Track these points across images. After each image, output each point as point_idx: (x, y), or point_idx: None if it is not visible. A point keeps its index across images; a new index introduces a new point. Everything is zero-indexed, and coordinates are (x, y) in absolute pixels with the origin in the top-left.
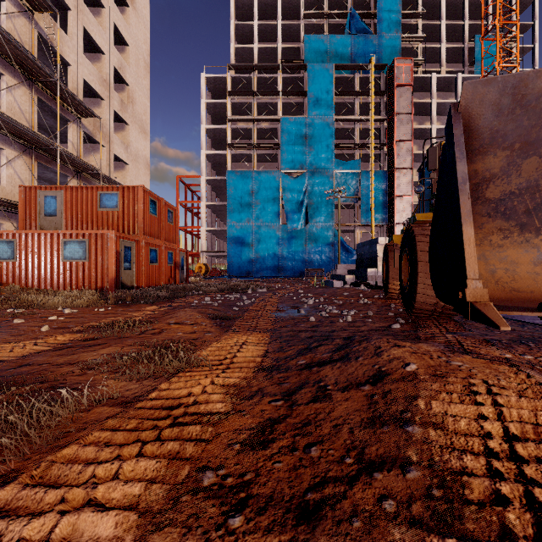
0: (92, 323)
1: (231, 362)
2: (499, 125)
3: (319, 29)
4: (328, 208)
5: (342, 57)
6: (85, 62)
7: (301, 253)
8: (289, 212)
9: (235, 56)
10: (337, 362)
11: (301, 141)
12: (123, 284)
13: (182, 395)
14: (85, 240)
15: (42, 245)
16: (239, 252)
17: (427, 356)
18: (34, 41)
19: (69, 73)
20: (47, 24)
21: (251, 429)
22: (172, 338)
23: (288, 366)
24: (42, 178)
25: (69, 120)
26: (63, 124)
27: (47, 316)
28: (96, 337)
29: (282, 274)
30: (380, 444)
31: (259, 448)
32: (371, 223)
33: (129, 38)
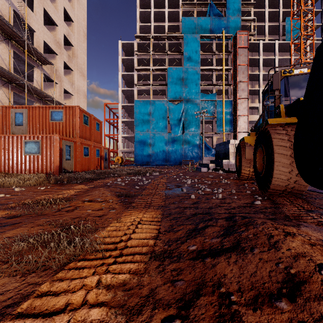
0: (27, 200)
1: (125, 245)
2: None
3: (191, 14)
4: (196, 123)
5: (205, 30)
6: (44, 30)
7: (180, 150)
8: (172, 125)
9: (140, 30)
10: (230, 252)
11: (179, 82)
12: (64, 170)
13: (57, 308)
14: (39, 141)
15: (11, 144)
16: (142, 150)
17: None
18: (10, 14)
19: (34, 36)
20: (19, 5)
21: None
22: (81, 215)
23: (179, 252)
24: (18, 103)
25: (34, 66)
26: (31, 69)
27: None
28: (19, 214)
29: (168, 163)
30: None
31: None
32: (222, 132)
33: (74, 17)
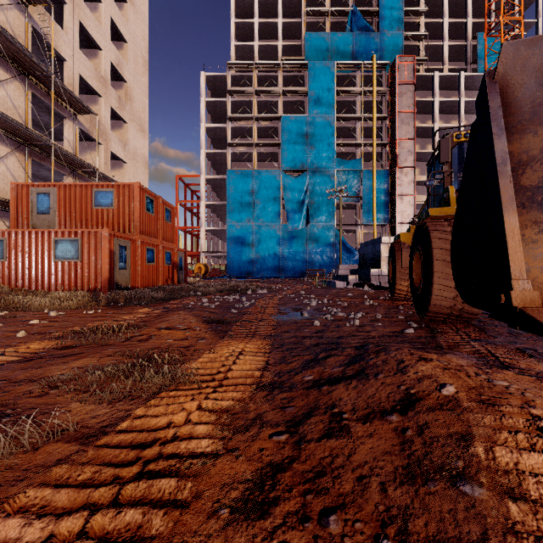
0: (75, 328)
1: (225, 377)
2: (542, 97)
3: (320, 26)
4: (329, 208)
5: (343, 55)
6: (81, 57)
7: (302, 253)
8: (289, 212)
9: (236, 54)
10: (352, 379)
11: (301, 140)
12: (117, 285)
13: (160, 426)
14: (78, 239)
15: (33, 244)
16: (239, 252)
17: (462, 373)
18: (27, 34)
19: (65, 68)
20: (41, 18)
21: (246, 482)
22: (160, 346)
23: (292, 383)
24: (38, 176)
25: (65, 117)
26: (59, 120)
27: (29, 319)
28: (75, 345)
29: (283, 275)
30: (429, 514)
31: (256, 516)
32: (373, 222)
33: (128, 34)
